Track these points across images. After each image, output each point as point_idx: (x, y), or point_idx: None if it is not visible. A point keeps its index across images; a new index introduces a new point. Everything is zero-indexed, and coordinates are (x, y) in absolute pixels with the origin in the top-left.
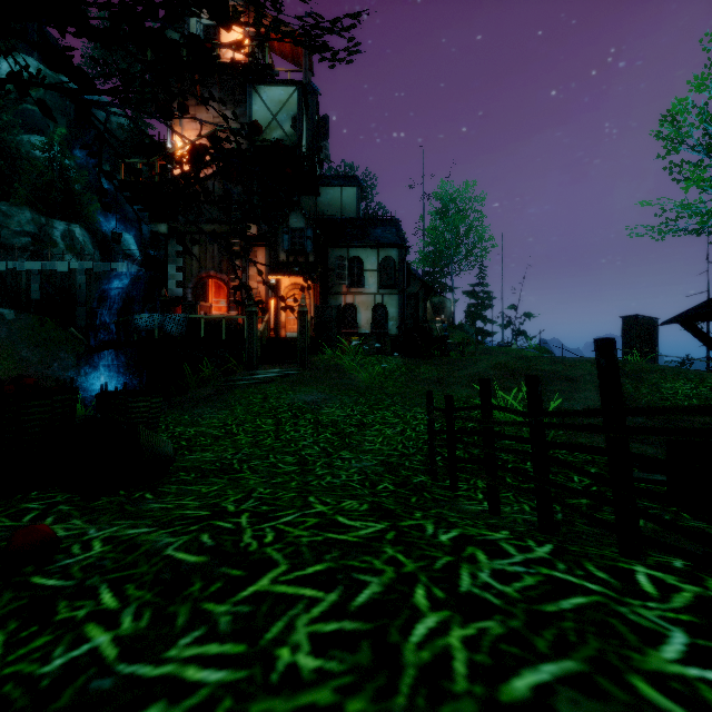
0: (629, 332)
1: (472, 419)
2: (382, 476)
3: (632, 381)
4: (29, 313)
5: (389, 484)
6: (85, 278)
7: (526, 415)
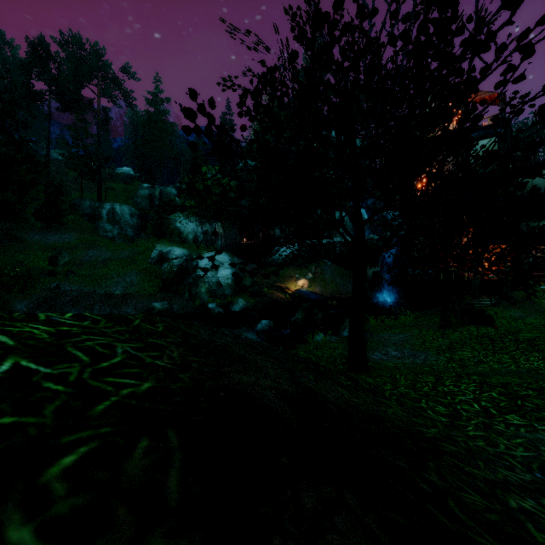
0: None
1: None
2: None
3: None
4: None
5: None
6: None
7: None
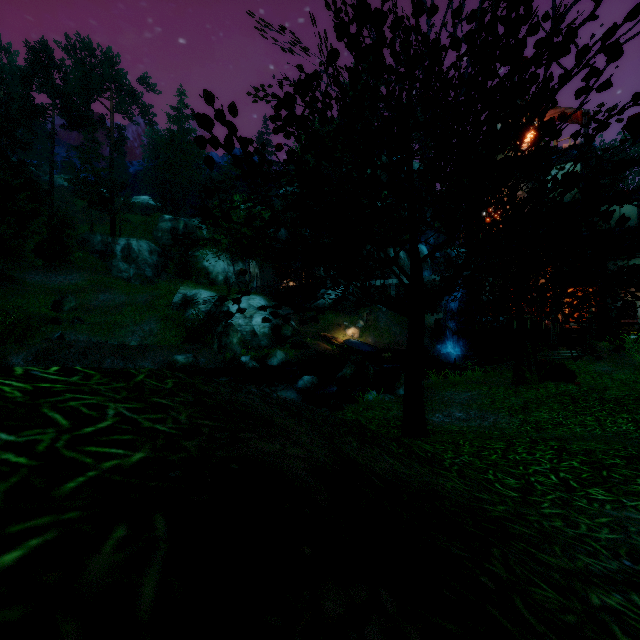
0: None
1: None
2: None
3: None
4: None
5: None
6: None
7: None
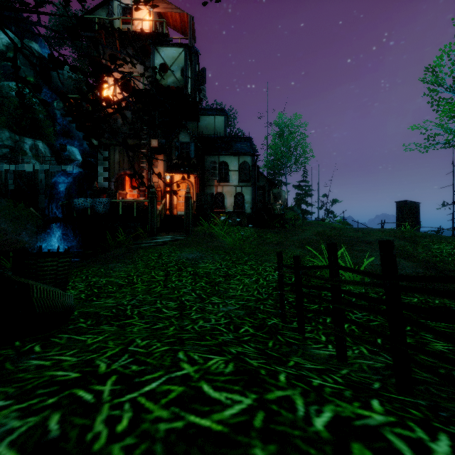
0: (401, 211)
1: (319, 277)
2: (243, 319)
3: (410, 243)
4: (7, 198)
5: (249, 327)
6: (44, 176)
7: (381, 278)
